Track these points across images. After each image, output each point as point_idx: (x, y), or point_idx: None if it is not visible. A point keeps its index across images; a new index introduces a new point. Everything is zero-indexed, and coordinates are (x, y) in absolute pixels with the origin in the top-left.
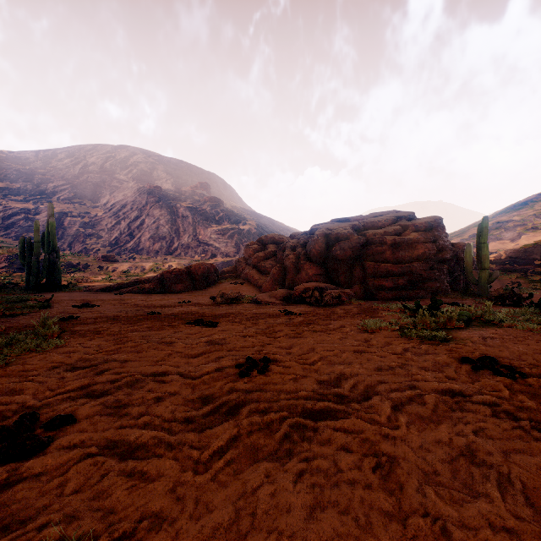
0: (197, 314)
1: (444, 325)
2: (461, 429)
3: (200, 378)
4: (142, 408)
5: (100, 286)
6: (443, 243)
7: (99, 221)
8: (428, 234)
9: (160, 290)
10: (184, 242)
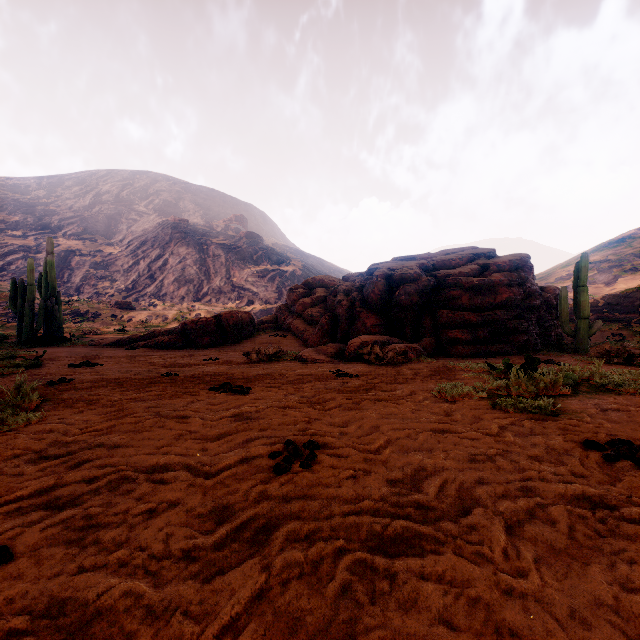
0: (225, 376)
1: (545, 391)
2: (628, 577)
3: (217, 475)
4: (121, 532)
5: (109, 339)
6: (531, 287)
7: (113, 261)
8: (513, 275)
9: (182, 344)
10: (216, 286)
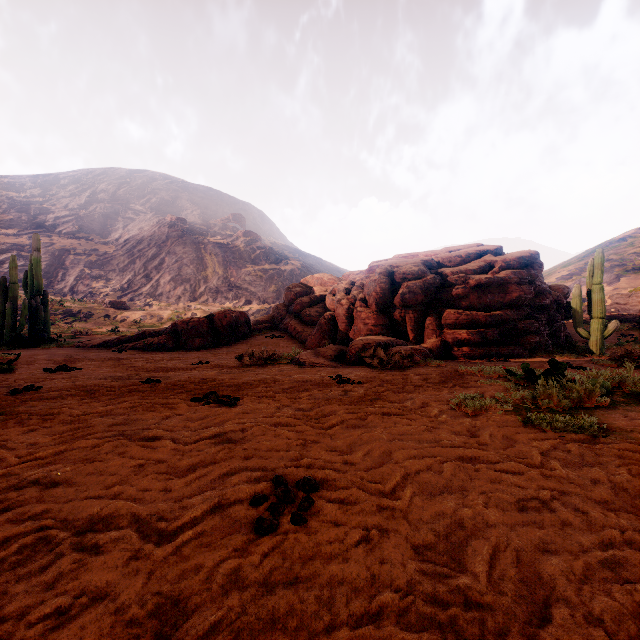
0: (212, 383)
1: (578, 402)
2: None
3: (175, 537)
4: None
5: (96, 340)
6: (540, 285)
7: (109, 260)
8: (523, 273)
9: (172, 346)
10: (213, 285)
